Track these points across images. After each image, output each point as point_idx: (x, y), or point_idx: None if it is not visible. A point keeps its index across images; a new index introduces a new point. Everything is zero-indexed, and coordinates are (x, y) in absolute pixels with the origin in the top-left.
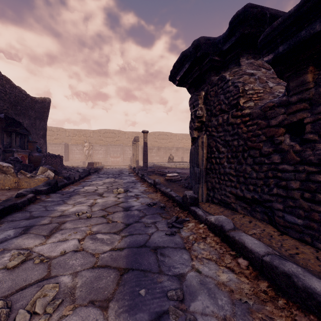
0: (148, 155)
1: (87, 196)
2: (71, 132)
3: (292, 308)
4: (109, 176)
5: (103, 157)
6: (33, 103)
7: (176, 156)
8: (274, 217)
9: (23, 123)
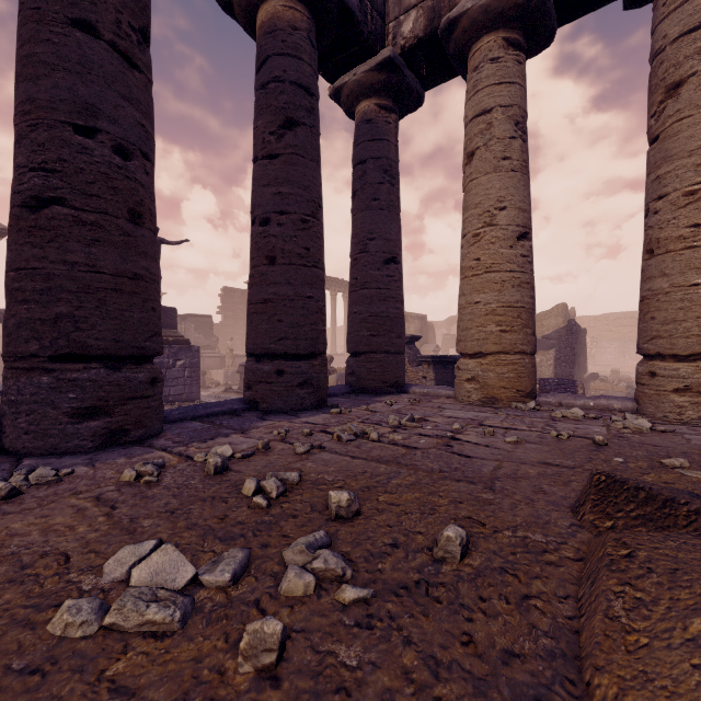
0: None
1: None
2: None
3: None
4: None
5: (614, 359)
6: None
7: None
8: None
9: None
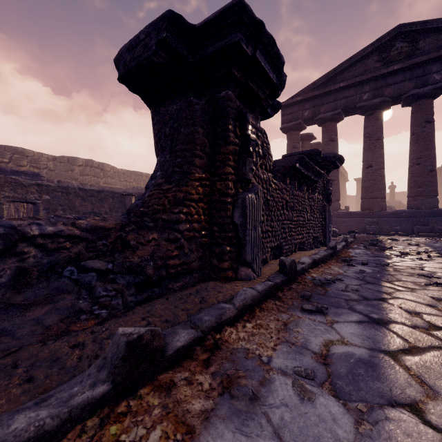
0: None
1: None
2: None
3: (328, 262)
4: None
5: None
6: None
7: None
8: (280, 252)
9: None
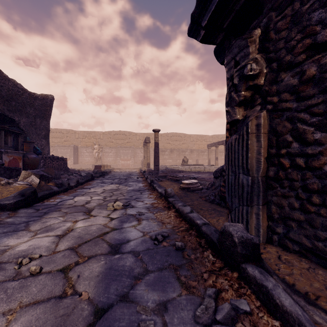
0: (160, 158)
1: (67, 214)
2: (81, 134)
3: None
4: (113, 181)
5: (113, 160)
6: (32, 99)
7: (191, 158)
8: None
9: (19, 121)
